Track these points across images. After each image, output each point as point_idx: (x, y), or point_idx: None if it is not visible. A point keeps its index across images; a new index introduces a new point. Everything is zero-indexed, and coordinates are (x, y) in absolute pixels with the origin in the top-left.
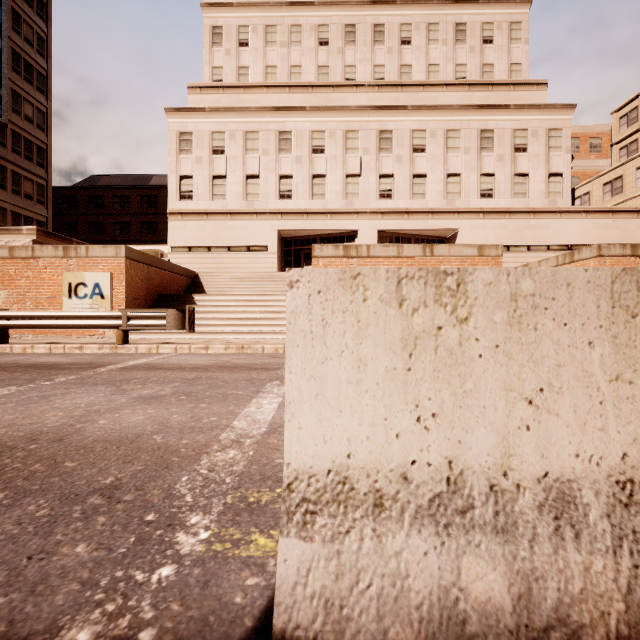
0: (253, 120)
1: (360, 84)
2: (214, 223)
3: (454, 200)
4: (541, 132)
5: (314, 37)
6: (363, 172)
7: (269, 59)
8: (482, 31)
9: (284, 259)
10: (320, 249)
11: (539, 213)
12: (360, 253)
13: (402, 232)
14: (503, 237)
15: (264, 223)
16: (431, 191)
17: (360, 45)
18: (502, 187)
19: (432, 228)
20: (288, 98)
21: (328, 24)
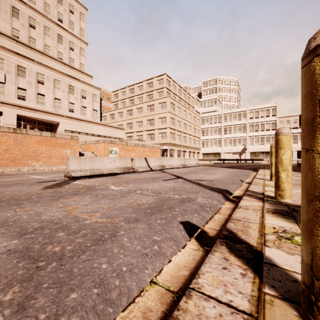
0: None
1: (3, 33)
2: None
3: (58, 110)
4: (91, 94)
5: None
6: (7, 82)
7: None
8: (69, 44)
9: None
10: None
11: (90, 122)
12: (22, 132)
13: (31, 118)
14: (78, 128)
15: None
16: (47, 103)
17: (2, 11)
18: (77, 109)
19: (47, 119)
20: None
21: None
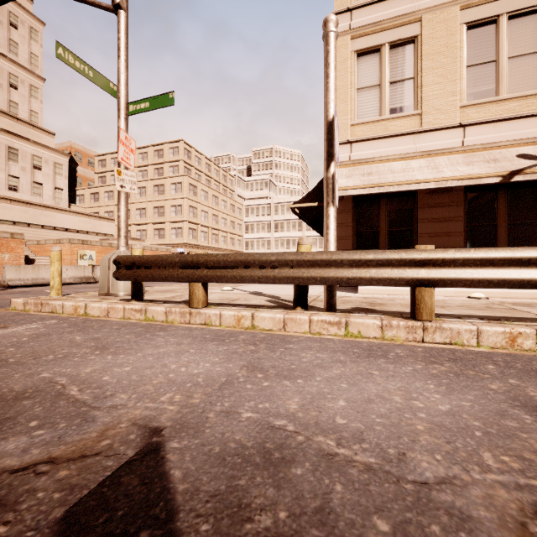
0: None
1: None
2: None
3: None
4: (51, 162)
5: None
6: None
7: None
8: (9, 78)
9: None
10: None
11: (50, 208)
12: None
13: None
14: (26, 218)
15: None
16: None
17: None
18: (25, 187)
19: None
20: None
21: None
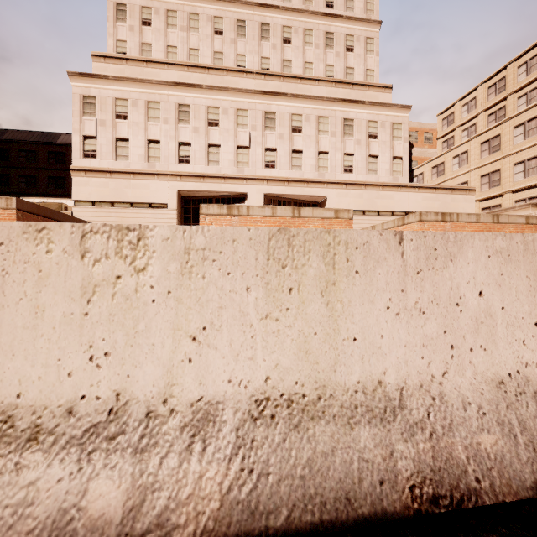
0: (154, 92)
1: (249, 71)
2: (117, 181)
3: (324, 173)
4: (387, 124)
5: (210, 26)
6: (251, 145)
7: (170, 40)
8: (345, 41)
9: (184, 215)
10: (207, 208)
11: (386, 186)
12: (241, 212)
13: (284, 196)
14: (360, 204)
15: (165, 183)
16: (306, 164)
17: (250, 38)
18: (359, 165)
19: (307, 194)
20: (187, 76)
21: (222, 17)
